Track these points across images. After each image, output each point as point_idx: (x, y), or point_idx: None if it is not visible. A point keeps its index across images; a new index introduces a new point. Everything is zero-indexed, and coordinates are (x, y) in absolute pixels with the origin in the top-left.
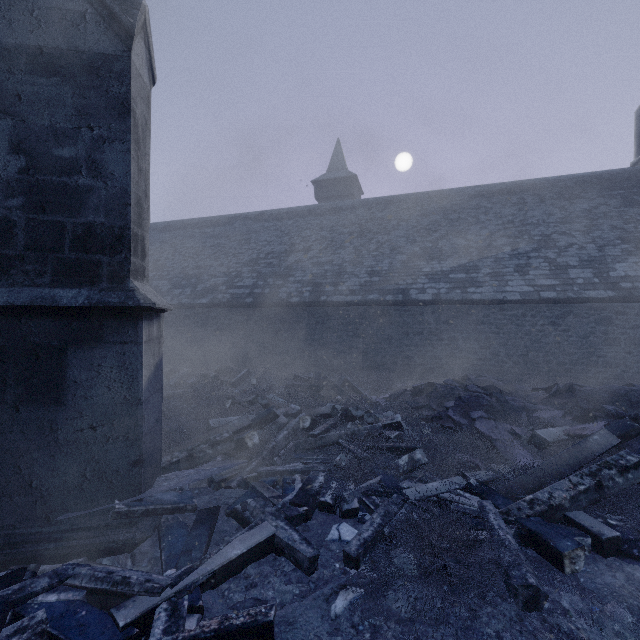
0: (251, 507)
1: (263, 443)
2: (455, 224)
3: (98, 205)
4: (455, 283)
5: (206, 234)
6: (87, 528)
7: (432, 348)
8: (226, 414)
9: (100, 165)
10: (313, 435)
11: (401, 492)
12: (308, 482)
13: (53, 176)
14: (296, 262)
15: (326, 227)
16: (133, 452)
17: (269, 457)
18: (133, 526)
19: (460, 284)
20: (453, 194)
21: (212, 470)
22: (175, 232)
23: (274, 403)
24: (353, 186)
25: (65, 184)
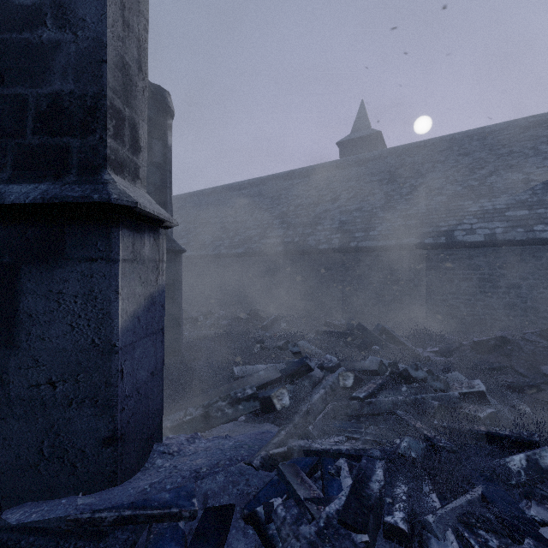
0: (278, 517)
1: (294, 405)
2: (506, 158)
3: (66, 67)
4: (514, 221)
5: (243, 194)
6: (42, 530)
7: (484, 296)
8: (253, 360)
9: (68, 10)
10: (357, 398)
11: (538, 534)
12: (361, 478)
13: (13, 33)
14: (324, 211)
15: (353, 177)
16: (103, 425)
17: (302, 425)
18: (100, 539)
19: (522, 222)
20: (499, 129)
21: (225, 447)
22: (218, 195)
23: (305, 350)
24: (377, 143)
25: (27, 42)
